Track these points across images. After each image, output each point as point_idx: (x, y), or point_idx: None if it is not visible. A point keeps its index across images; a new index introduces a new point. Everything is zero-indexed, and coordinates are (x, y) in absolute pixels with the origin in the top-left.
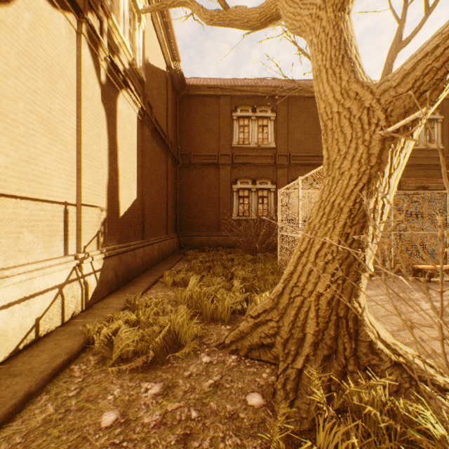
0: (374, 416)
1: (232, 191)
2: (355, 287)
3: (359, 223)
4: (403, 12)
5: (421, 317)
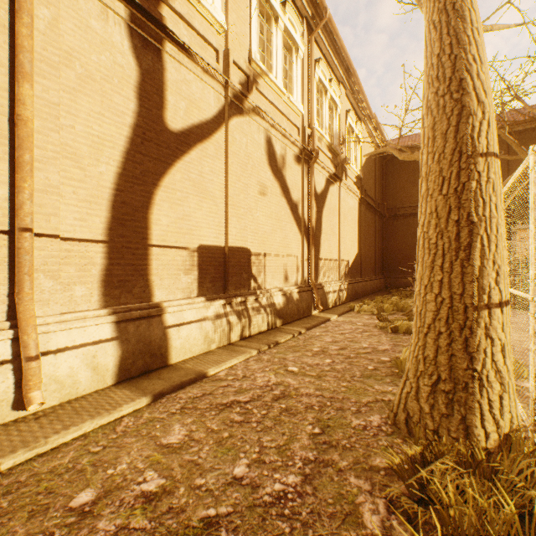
0: None
1: None
2: None
3: None
4: None
5: None
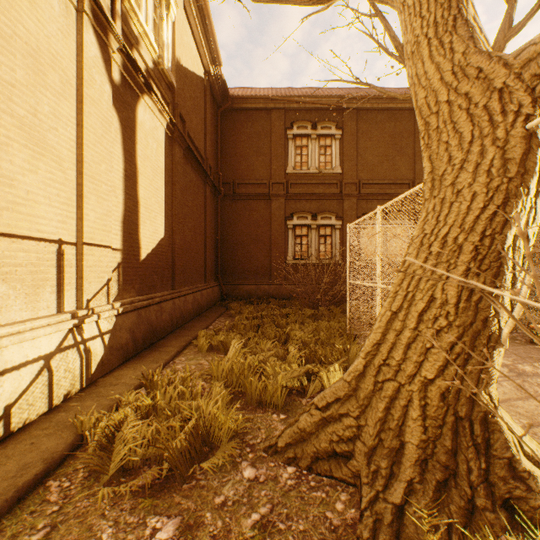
0: None
1: (287, 228)
2: (484, 371)
3: (491, 268)
4: None
5: None
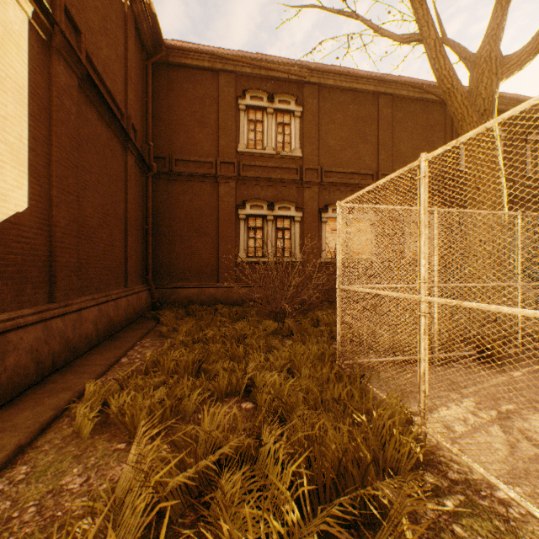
0: None
1: (238, 218)
2: None
3: None
4: None
5: None
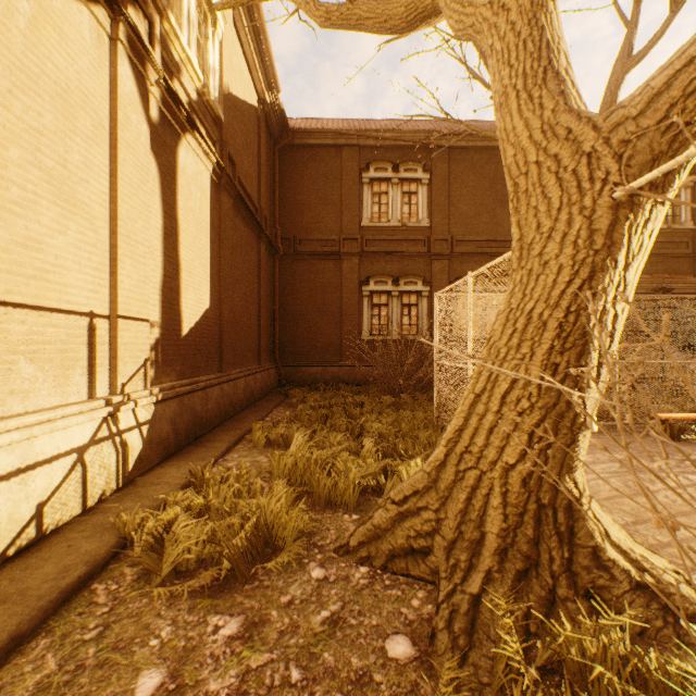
0: (607, 681)
1: (362, 295)
2: (568, 456)
3: (575, 347)
4: (634, 10)
5: (670, 500)
